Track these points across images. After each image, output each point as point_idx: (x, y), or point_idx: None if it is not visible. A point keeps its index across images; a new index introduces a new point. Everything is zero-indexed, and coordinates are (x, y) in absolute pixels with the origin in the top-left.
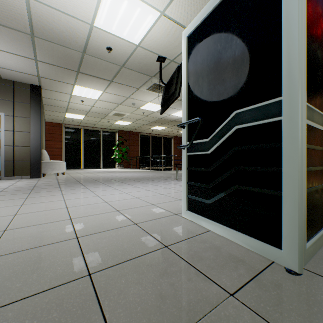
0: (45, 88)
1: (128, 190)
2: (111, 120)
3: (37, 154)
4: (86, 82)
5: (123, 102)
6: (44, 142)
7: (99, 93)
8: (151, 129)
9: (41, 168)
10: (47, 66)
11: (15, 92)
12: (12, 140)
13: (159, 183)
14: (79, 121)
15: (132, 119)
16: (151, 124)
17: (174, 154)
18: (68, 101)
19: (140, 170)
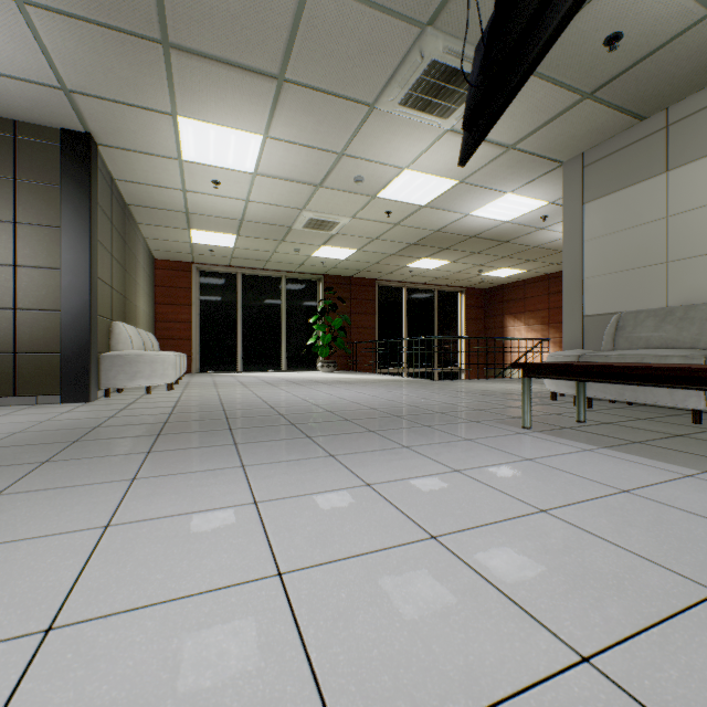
0: (106, 142)
1: (313, 518)
2: (304, 247)
3: (80, 332)
4: (203, 95)
5: (327, 175)
6: (140, 305)
7: (253, 145)
8: (407, 270)
9: (90, 373)
10: (64, 32)
11: (20, 152)
12: (10, 292)
13: (467, 456)
14: (229, 255)
15: (357, 240)
16: (408, 252)
17: (468, 334)
18: (183, 188)
19: (377, 379)
